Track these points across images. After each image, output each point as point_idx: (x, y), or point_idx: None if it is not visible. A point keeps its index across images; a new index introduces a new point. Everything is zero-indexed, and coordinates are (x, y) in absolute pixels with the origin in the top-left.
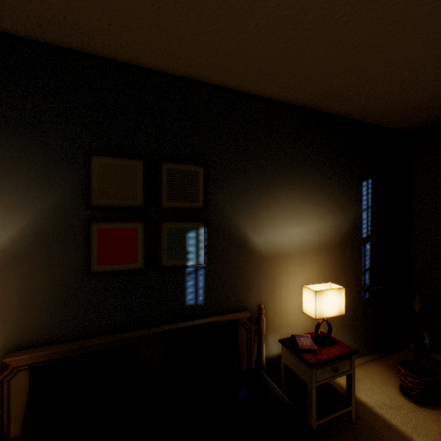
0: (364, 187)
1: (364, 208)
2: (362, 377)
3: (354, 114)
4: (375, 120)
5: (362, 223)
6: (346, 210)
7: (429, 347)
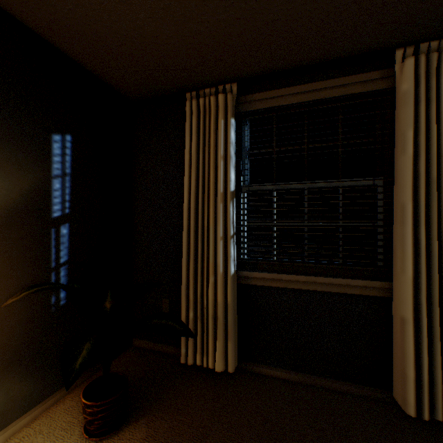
0: (57, 142)
1: (57, 174)
2: (35, 436)
3: (22, 12)
4: (74, 52)
5: (53, 196)
6: (13, 169)
7: (78, 371)
